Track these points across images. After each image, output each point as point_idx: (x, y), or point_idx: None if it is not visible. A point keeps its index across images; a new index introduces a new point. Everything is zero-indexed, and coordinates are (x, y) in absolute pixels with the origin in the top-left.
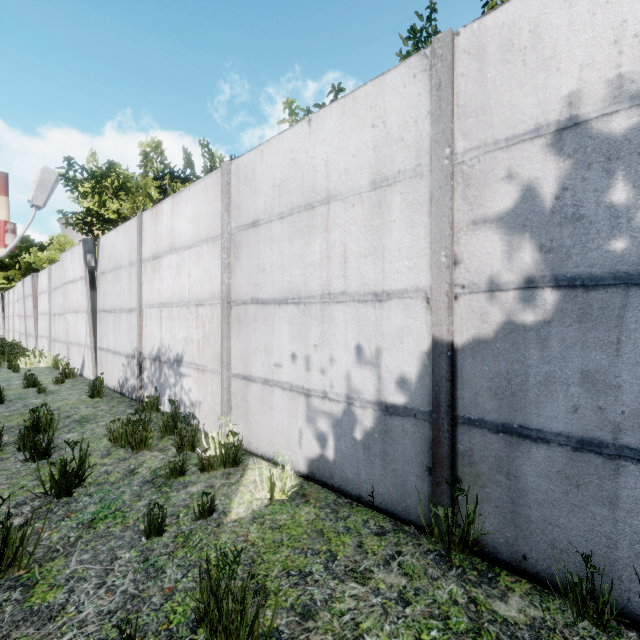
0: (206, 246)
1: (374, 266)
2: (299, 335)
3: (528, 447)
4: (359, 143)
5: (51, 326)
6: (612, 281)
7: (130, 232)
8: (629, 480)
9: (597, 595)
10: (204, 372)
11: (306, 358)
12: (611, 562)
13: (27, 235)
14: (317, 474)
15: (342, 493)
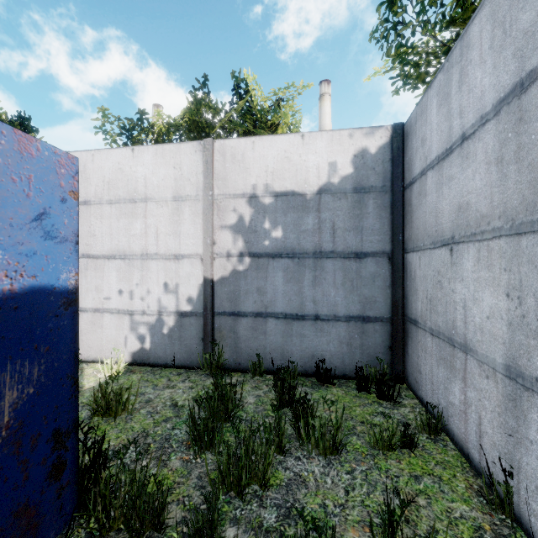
0: None
1: (175, 241)
2: (125, 278)
3: (241, 319)
4: (166, 174)
5: None
6: (265, 255)
7: None
8: (269, 324)
9: (260, 365)
10: None
11: (130, 292)
12: (265, 354)
13: None
14: (138, 360)
15: (155, 365)
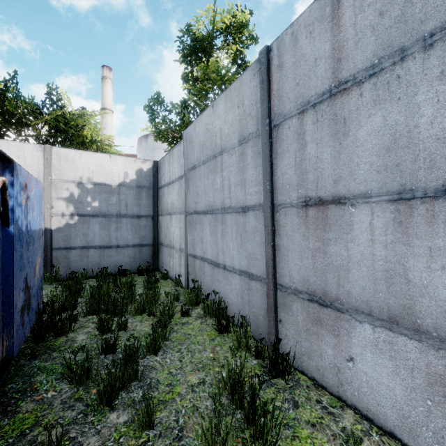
0: None
1: None
2: None
3: (72, 251)
4: None
5: None
6: (88, 215)
7: None
8: (91, 252)
9: (86, 274)
10: None
11: None
12: (88, 268)
13: None
14: None
15: None
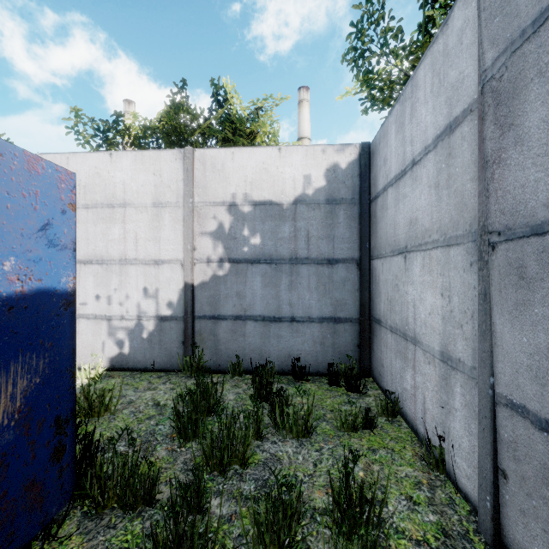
0: None
1: (155, 246)
2: (102, 283)
3: (221, 323)
4: (146, 180)
5: None
6: (244, 261)
7: None
8: (248, 326)
9: (239, 366)
10: None
11: (108, 297)
12: (244, 355)
13: None
14: (117, 365)
15: (135, 370)
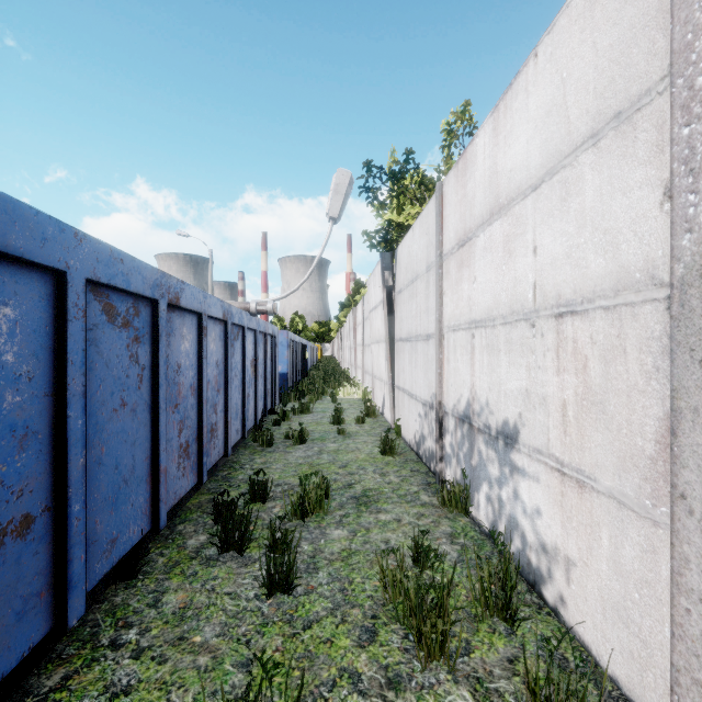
0: (591, 153)
1: None
2: None
3: None
4: None
5: (363, 357)
6: None
7: (427, 222)
8: None
9: None
10: (583, 489)
11: None
12: None
13: (359, 279)
14: None
15: None
